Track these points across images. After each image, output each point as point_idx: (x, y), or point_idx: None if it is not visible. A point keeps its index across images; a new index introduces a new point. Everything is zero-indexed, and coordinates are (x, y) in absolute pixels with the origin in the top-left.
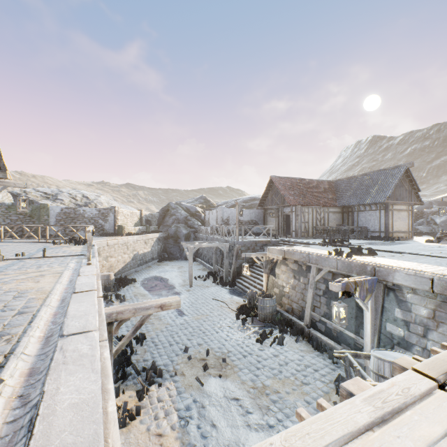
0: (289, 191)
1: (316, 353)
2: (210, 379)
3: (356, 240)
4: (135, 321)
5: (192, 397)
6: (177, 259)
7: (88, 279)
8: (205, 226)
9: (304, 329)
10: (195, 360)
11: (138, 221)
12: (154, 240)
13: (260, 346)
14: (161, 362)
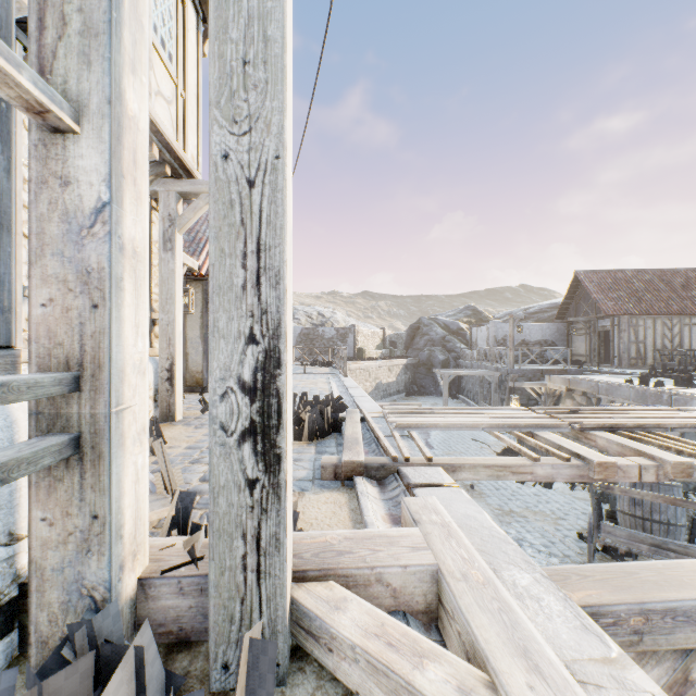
0: (608, 293)
1: None
2: None
3: None
4: None
5: None
6: (430, 394)
7: (351, 383)
8: (471, 350)
9: None
10: None
11: (380, 342)
12: (399, 368)
13: (520, 485)
14: None
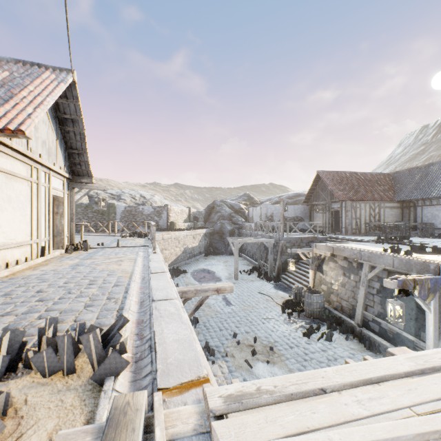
0: (338, 186)
1: (368, 353)
2: (258, 363)
3: (419, 238)
4: (188, 307)
5: (242, 376)
6: (222, 254)
7: (158, 264)
8: (249, 223)
9: (355, 328)
10: (243, 345)
11: (187, 217)
12: (201, 235)
13: (307, 340)
14: (213, 343)
